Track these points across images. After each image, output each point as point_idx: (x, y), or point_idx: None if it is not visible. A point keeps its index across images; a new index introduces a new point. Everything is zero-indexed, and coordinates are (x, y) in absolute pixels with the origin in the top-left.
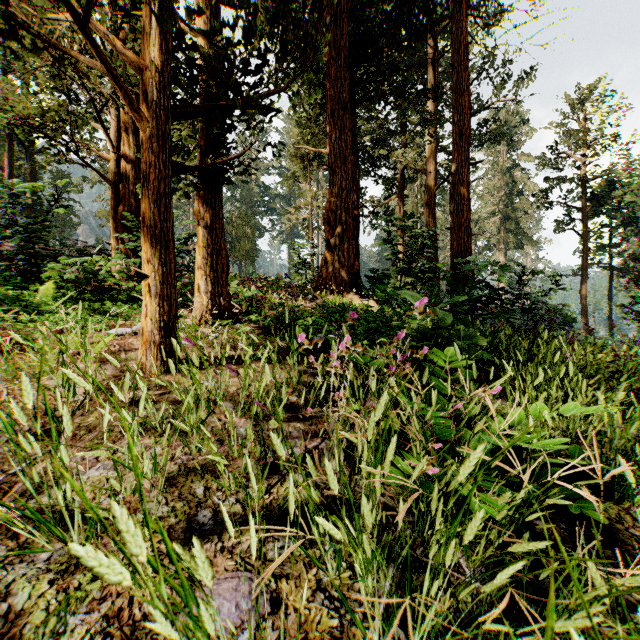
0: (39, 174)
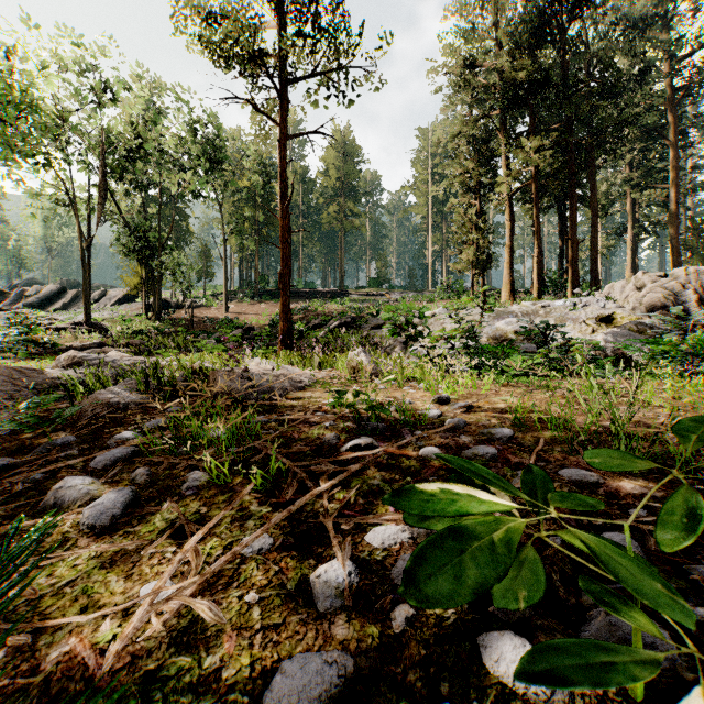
0: None
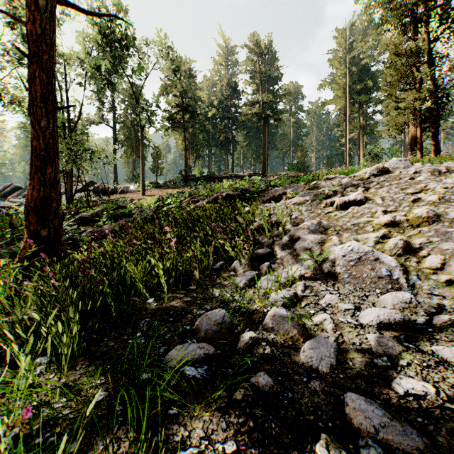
0: None
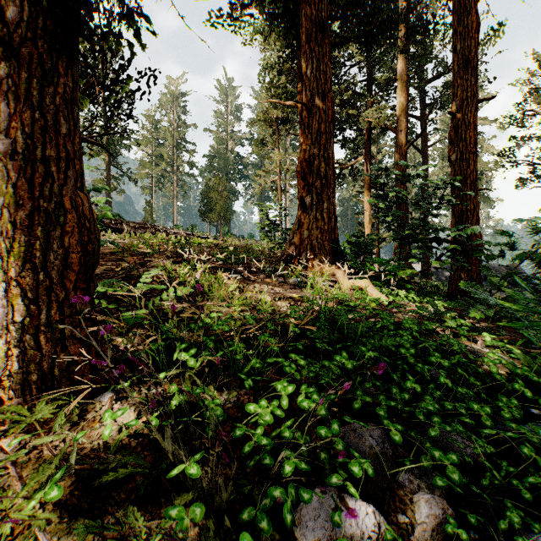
0: None
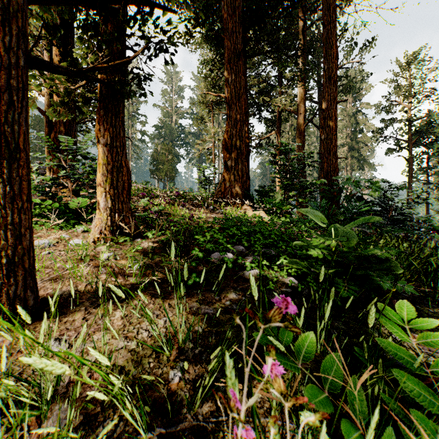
0: None
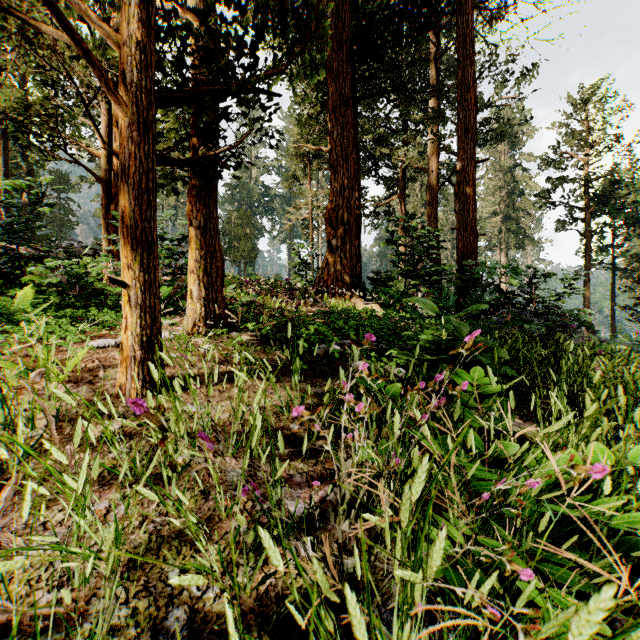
0: (37, 174)
